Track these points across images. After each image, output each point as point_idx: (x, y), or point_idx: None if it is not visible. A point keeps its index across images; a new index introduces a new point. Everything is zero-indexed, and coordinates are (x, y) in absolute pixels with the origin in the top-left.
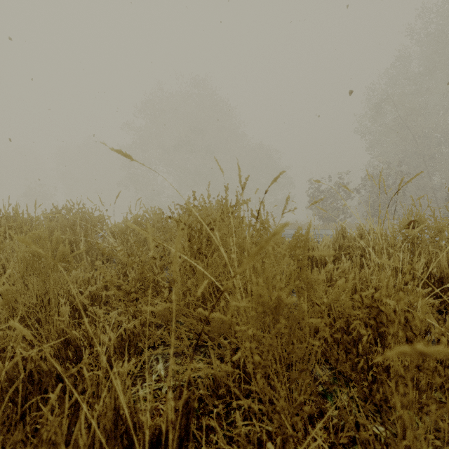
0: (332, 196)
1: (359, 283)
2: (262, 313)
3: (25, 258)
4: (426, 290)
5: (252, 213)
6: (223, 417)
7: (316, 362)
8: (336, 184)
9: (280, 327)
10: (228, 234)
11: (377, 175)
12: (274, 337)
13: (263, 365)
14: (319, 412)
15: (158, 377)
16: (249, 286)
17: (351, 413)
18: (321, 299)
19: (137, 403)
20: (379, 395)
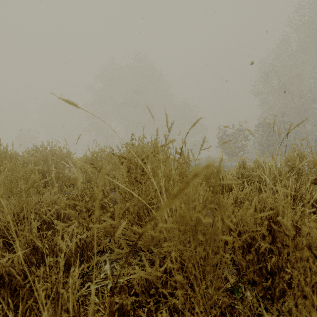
0: (234, 138)
1: (258, 203)
2: (183, 231)
3: (5, 185)
4: (311, 210)
5: (176, 151)
6: (153, 310)
7: (226, 266)
8: (237, 130)
9: (198, 237)
10: (158, 167)
11: (267, 123)
12: (194, 248)
13: (184, 283)
14: (228, 305)
15: (105, 275)
16: (174, 208)
17: (253, 306)
18: (230, 218)
19: (81, 308)
20: (284, 308)
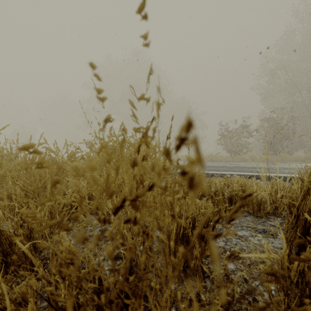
0: (237, 135)
1: None
2: None
3: None
4: None
5: None
6: None
7: None
8: (240, 126)
9: None
10: None
11: (272, 119)
12: None
13: None
14: None
15: None
16: None
17: None
18: None
19: None
20: None
